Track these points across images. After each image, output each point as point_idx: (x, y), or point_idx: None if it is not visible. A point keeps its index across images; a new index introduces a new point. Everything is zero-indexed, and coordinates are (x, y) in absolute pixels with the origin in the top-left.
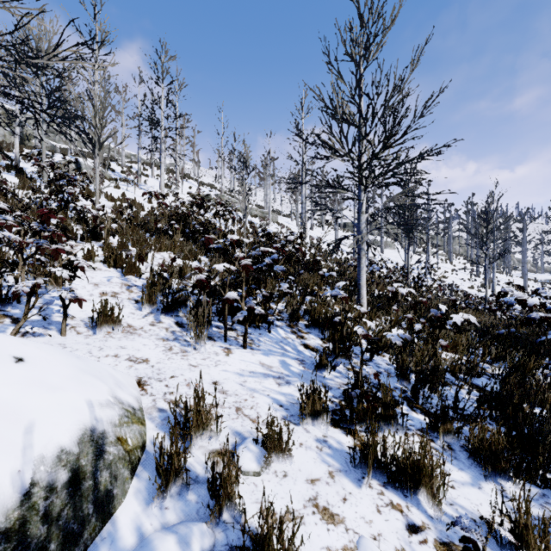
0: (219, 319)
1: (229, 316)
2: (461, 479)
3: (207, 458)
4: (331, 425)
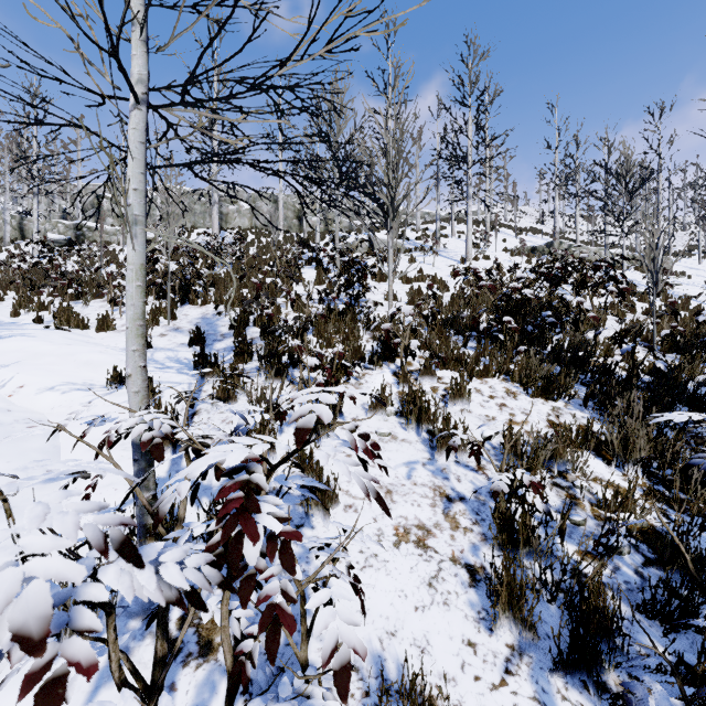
0: None
1: None
2: None
3: None
4: None
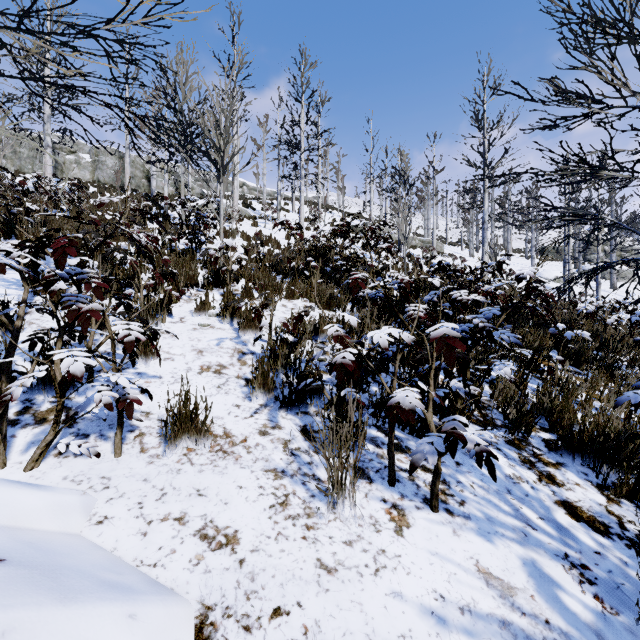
0: (377, 424)
1: None
2: None
3: None
4: None
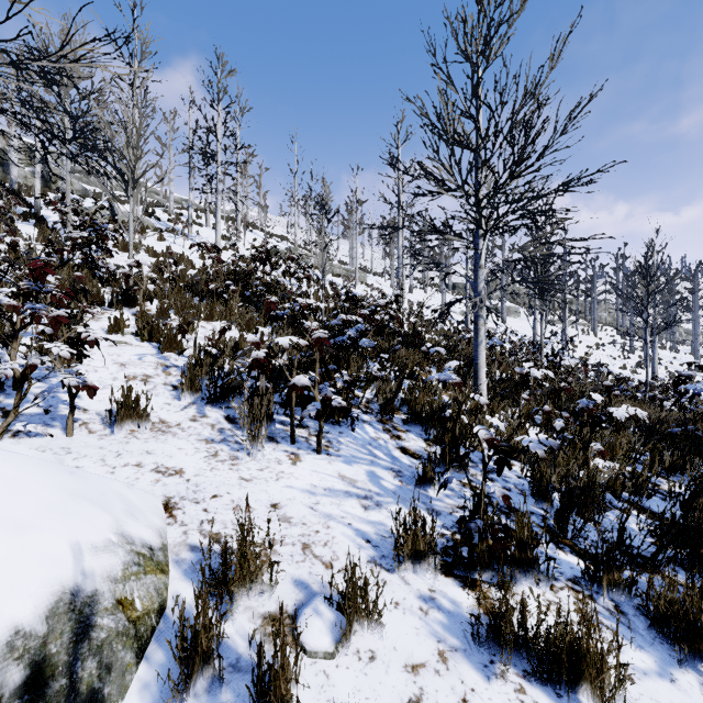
0: (286, 412)
1: (299, 407)
2: (641, 664)
3: (251, 637)
4: (440, 572)
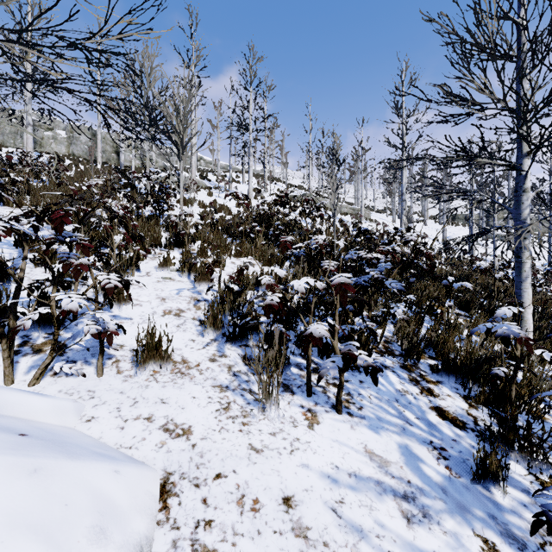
0: (301, 353)
1: (315, 347)
2: None
3: None
4: None
